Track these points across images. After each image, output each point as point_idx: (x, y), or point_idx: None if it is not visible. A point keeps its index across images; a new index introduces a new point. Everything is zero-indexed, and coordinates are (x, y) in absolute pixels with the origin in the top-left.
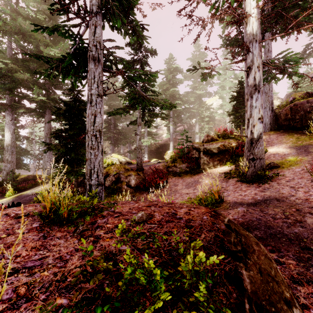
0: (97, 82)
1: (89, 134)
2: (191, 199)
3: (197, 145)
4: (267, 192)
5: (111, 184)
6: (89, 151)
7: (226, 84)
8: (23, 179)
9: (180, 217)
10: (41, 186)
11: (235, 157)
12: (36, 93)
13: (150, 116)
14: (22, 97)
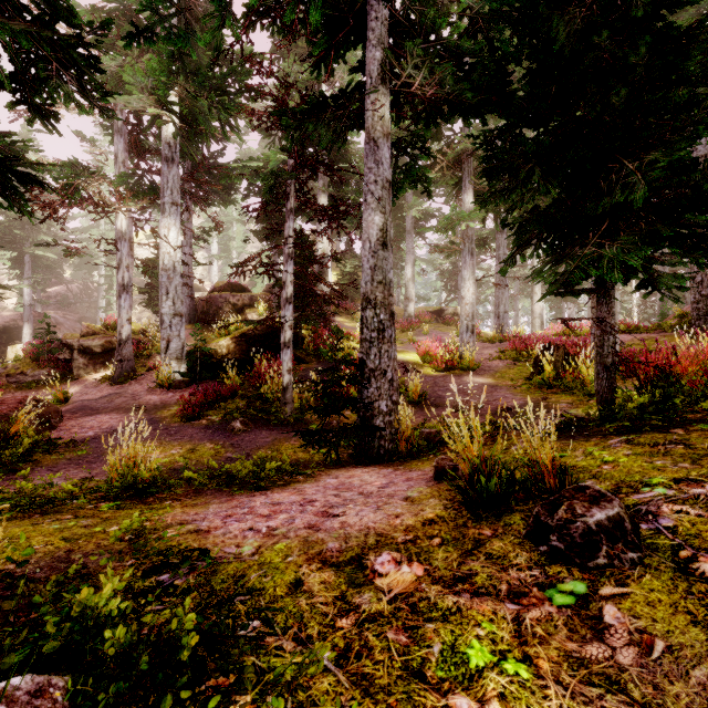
0: None
1: None
2: None
3: (69, 340)
4: (119, 390)
5: None
6: None
7: None
8: None
9: None
10: None
11: None
12: None
13: None
14: None
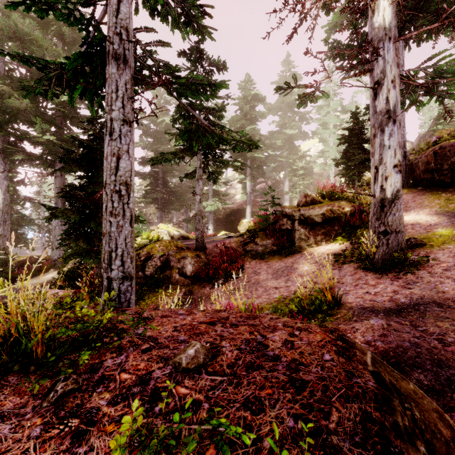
0: (122, 98)
1: (108, 190)
2: (283, 299)
3: (289, 210)
4: (414, 289)
5: (154, 271)
6: (107, 219)
7: (329, 121)
8: (21, 262)
9: (275, 354)
10: (48, 274)
11: (350, 229)
12: (40, 130)
13: (217, 165)
14: (19, 136)
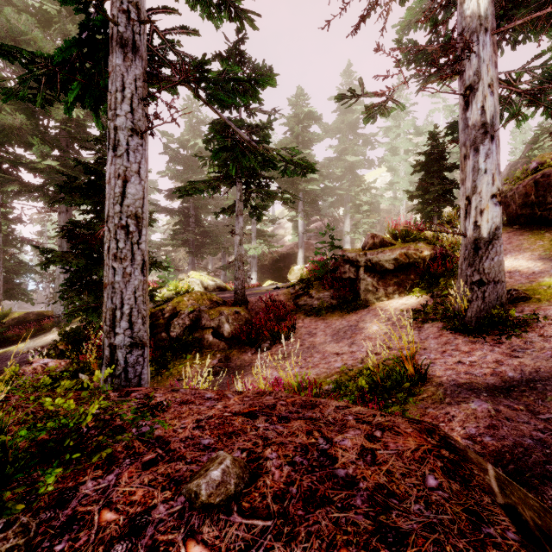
0: (130, 99)
1: (111, 224)
2: (348, 370)
3: (352, 254)
4: (524, 358)
5: (182, 331)
6: (110, 264)
7: (399, 145)
8: (16, 320)
9: (349, 475)
10: (49, 334)
11: (430, 277)
12: (38, 153)
13: (261, 198)
14: (13, 161)
